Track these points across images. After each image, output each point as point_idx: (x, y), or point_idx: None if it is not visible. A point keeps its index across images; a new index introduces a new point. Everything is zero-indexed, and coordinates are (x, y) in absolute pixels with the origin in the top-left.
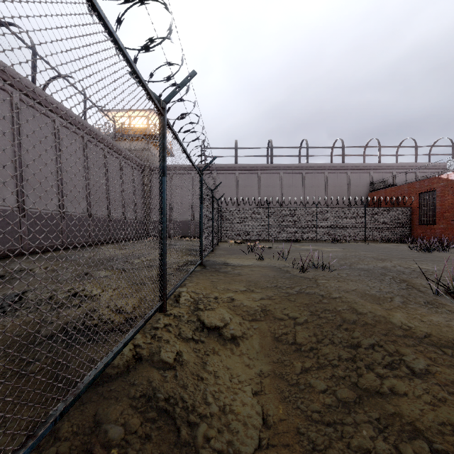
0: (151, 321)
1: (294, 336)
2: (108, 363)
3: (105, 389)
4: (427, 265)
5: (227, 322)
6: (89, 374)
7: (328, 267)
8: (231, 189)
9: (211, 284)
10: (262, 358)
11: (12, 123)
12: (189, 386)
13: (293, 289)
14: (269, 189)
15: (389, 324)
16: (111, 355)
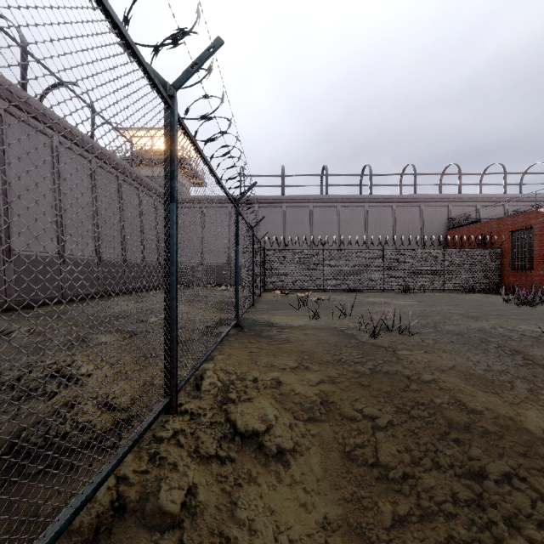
0: (153, 426)
1: (374, 451)
2: None
3: None
4: (537, 326)
5: (270, 423)
6: None
7: (408, 330)
8: (277, 226)
9: (248, 356)
10: (327, 492)
11: None
12: None
13: (364, 365)
14: (323, 226)
15: (525, 434)
16: None
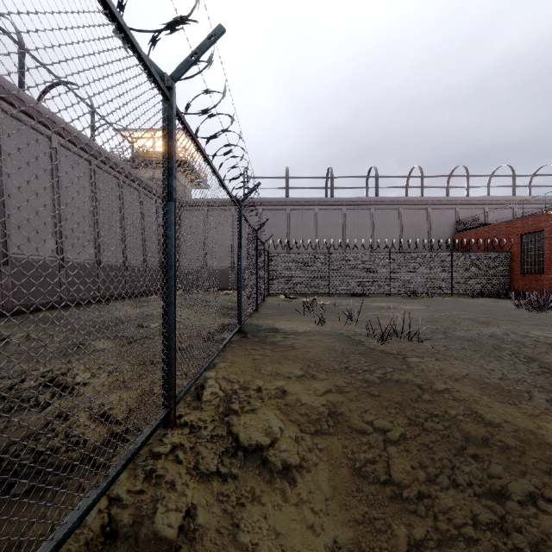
0: (151, 440)
1: (386, 468)
2: None
3: None
4: (551, 332)
5: (275, 437)
6: None
7: (418, 336)
8: (281, 229)
9: (252, 364)
10: (336, 512)
11: None
12: None
13: (373, 373)
14: (328, 229)
15: (548, 449)
16: None
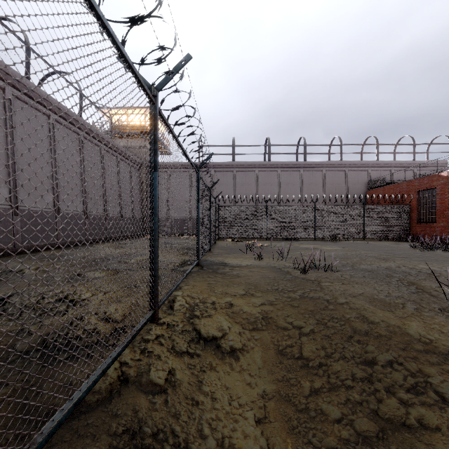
0: (141, 332)
1: (299, 349)
2: (80, 399)
3: (81, 424)
4: (432, 265)
5: (225, 332)
6: (51, 419)
7: (331, 267)
8: (229, 186)
9: (208, 287)
10: (265, 375)
11: (4, 119)
12: (182, 414)
13: (295, 292)
14: (266, 186)
15: (406, 336)
16: (85, 388)
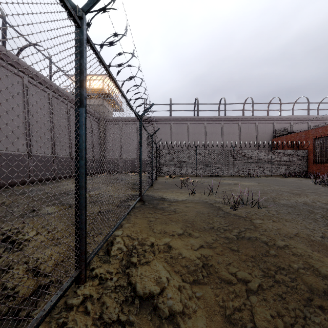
0: (67, 292)
1: (251, 316)
2: None
3: None
4: None
5: (163, 286)
6: None
7: (258, 204)
8: (167, 135)
9: (147, 225)
10: None
11: None
12: None
13: (232, 232)
14: (196, 135)
15: None
16: None
